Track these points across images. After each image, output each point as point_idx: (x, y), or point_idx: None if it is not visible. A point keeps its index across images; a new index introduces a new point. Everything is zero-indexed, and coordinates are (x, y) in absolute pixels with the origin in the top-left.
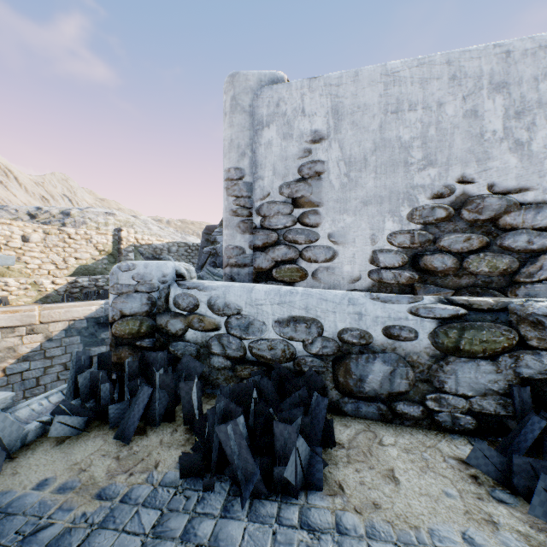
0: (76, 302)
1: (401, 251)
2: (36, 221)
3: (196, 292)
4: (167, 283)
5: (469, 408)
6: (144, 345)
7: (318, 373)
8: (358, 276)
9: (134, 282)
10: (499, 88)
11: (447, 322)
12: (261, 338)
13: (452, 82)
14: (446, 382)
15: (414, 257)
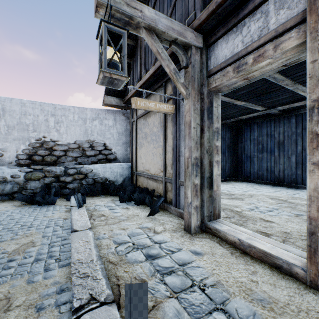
0: None
1: (26, 155)
2: None
3: None
4: None
5: (33, 192)
6: None
7: None
8: (12, 162)
9: None
10: (53, 115)
11: (29, 173)
12: None
13: (41, 111)
14: (28, 187)
15: (30, 156)
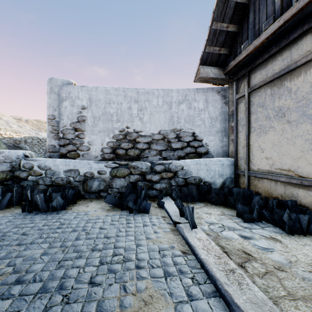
0: None
1: (110, 148)
2: None
3: (33, 162)
4: (19, 158)
5: (119, 191)
6: (8, 183)
7: (78, 187)
8: (97, 156)
9: (3, 158)
10: (136, 102)
11: (114, 168)
12: (59, 177)
13: (124, 97)
14: (113, 185)
15: (114, 150)
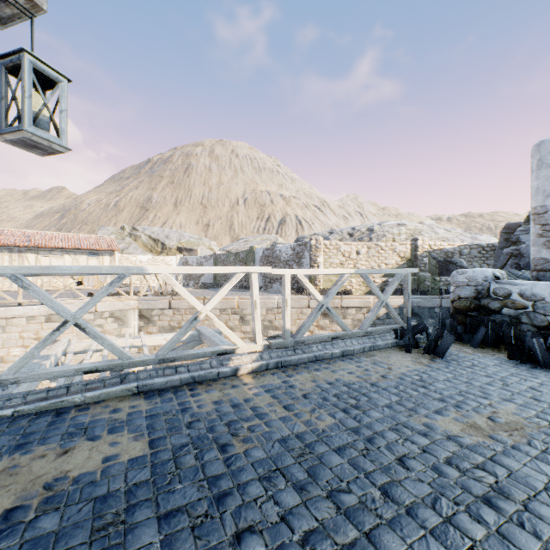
0: (392, 295)
1: None
2: (353, 239)
3: (508, 287)
4: (487, 281)
5: None
6: (472, 315)
7: None
8: None
9: (466, 280)
10: None
11: None
12: None
13: None
14: None
15: None
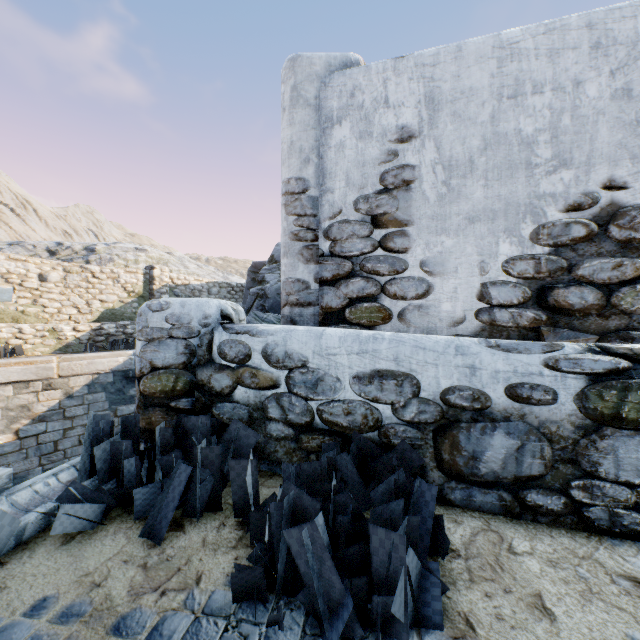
0: (101, 353)
1: (521, 283)
2: (56, 259)
3: (247, 338)
4: (209, 326)
5: (636, 502)
6: (180, 407)
7: (413, 448)
8: (461, 317)
9: (168, 325)
10: None
11: (601, 379)
12: (335, 398)
13: (595, 52)
14: (601, 464)
15: (541, 291)
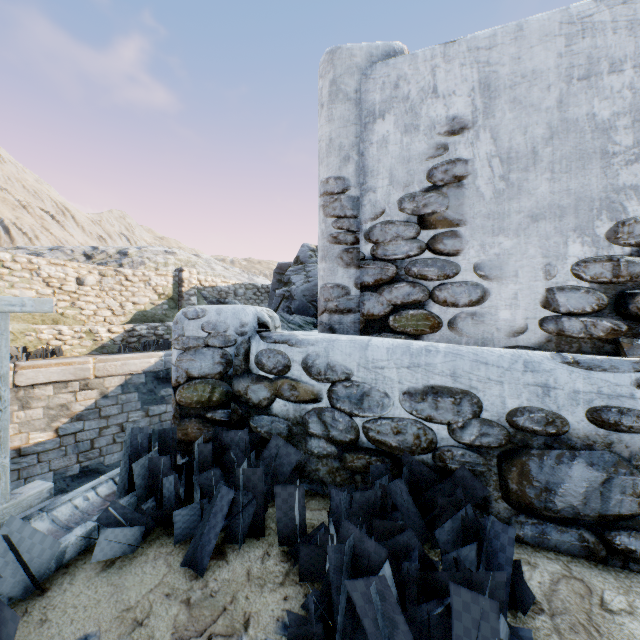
0: (133, 354)
1: (596, 289)
2: (92, 262)
3: (286, 348)
4: (246, 335)
5: None
6: (216, 418)
7: (473, 474)
8: (523, 326)
9: (204, 333)
10: None
11: None
12: (382, 415)
13: None
14: None
15: (620, 298)
